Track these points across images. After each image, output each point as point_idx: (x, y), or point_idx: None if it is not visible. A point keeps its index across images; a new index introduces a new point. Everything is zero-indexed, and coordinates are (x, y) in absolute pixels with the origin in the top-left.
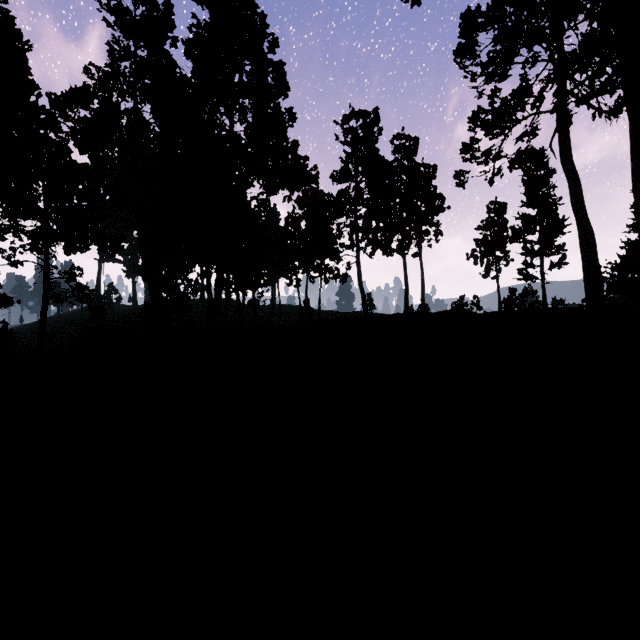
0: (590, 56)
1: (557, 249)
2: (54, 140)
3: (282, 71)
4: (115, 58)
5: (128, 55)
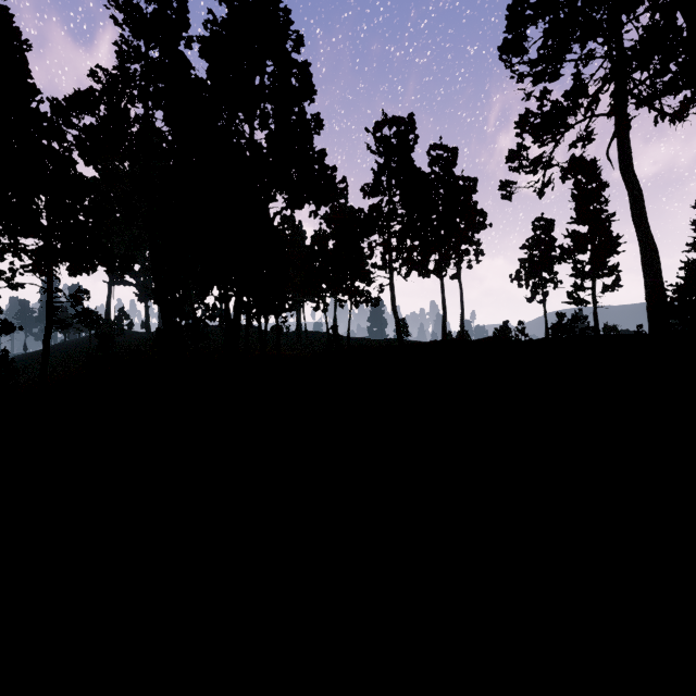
0: (653, 52)
1: (610, 270)
2: (57, 150)
3: (308, 72)
4: (124, 60)
5: (138, 56)
